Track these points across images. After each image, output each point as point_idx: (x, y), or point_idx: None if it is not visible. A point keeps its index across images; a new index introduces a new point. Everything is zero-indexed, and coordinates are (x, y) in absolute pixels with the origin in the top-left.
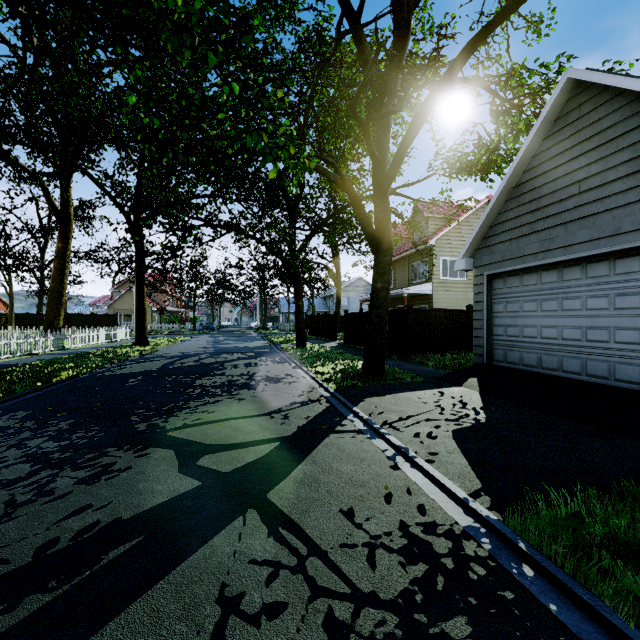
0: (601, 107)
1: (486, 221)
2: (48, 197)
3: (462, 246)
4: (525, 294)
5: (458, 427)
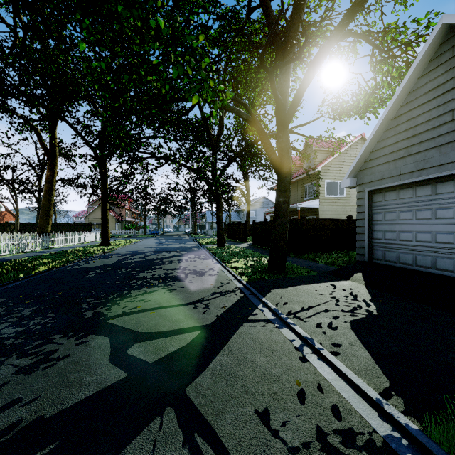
0: None
1: (368, 148)
2: (40, 139)
3: (341, 172)
4: (401, 205)
5: (354, 318)
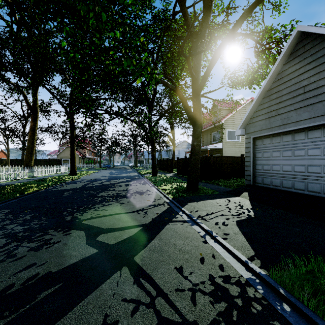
0: (316, 46)
1: (252, 109)
2: (26, 99)
3: (238, 124)
4: (273, 147)
5: (239, 219)
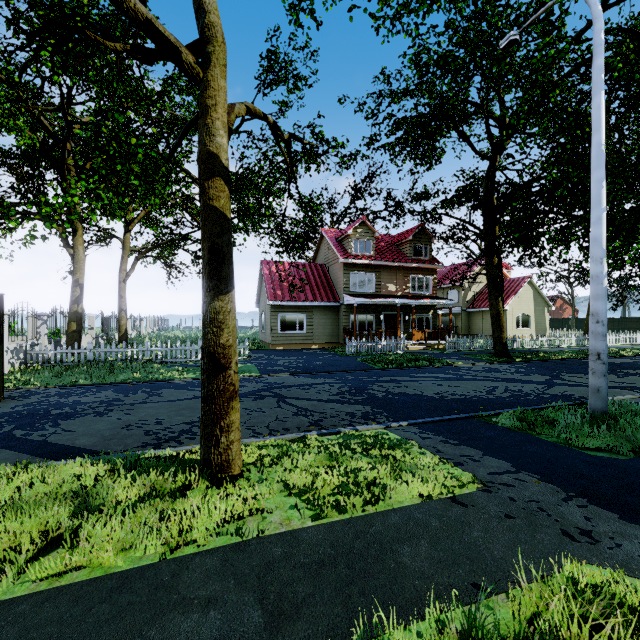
0: None
1: None
2: None
3: None
4: None
5: None
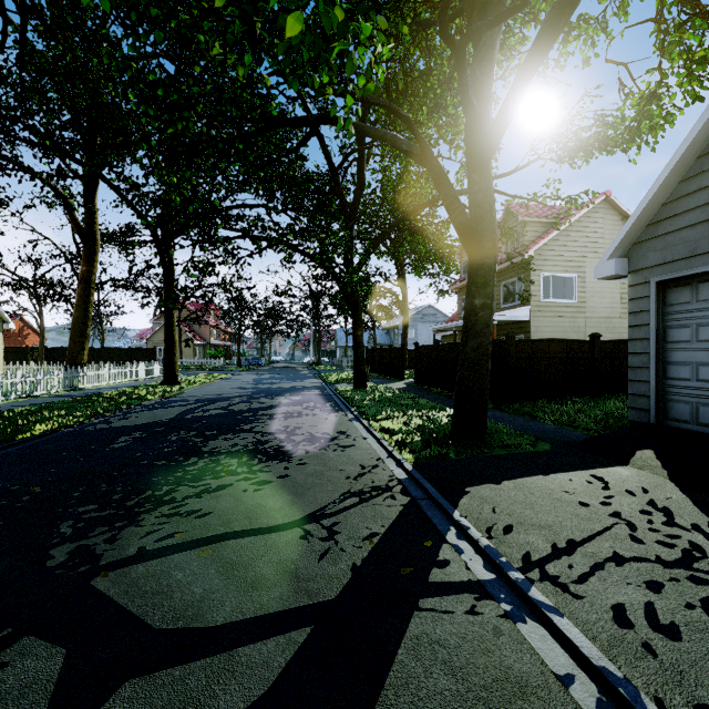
0: None
1: (658, 194)
2: (71, 214)
3: (570, 258)
4: None
5: (708, 592)
